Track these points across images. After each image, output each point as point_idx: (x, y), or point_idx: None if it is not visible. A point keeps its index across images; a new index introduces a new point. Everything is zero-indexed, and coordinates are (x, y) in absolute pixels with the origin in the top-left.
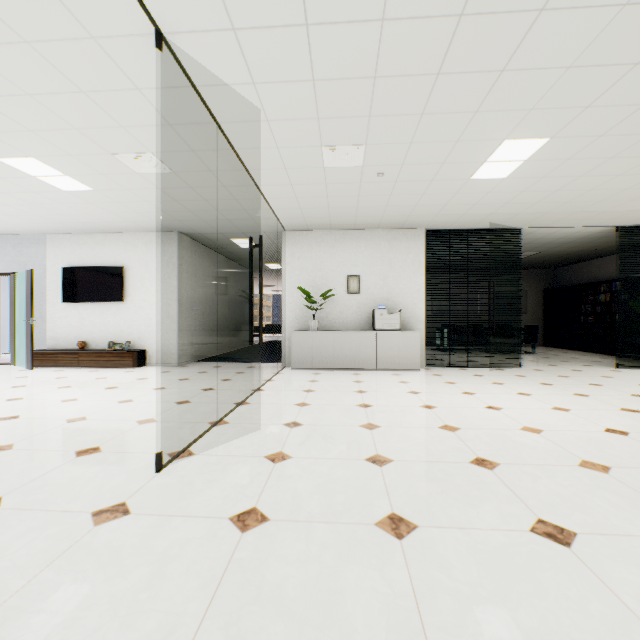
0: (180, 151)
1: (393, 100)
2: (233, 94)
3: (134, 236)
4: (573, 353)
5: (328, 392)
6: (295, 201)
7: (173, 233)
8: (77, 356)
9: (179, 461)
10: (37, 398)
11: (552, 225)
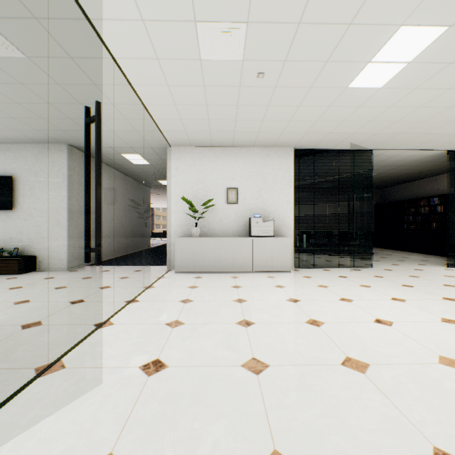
0: (19, 17)
1: None
2: None
3: (24, 147)
4: (401, 253)
5: (206, 302)
6: (175, 109)
7: (63, 145)
8: None
9: None
10: None
11: (398, 147)
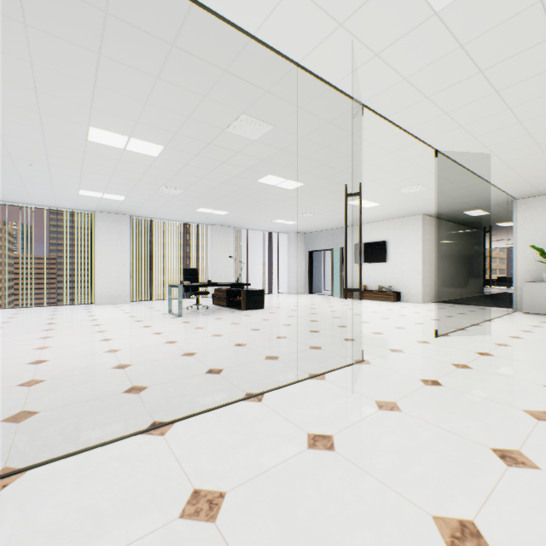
0: (434, 180)
1: None
2: (471, 154)
3: (392, 221)
4: None
5: None
6: (523, 182)
7: (418, 216)
8: (362, 293)
9: (444, 337)
10: (359, 309)
11: None
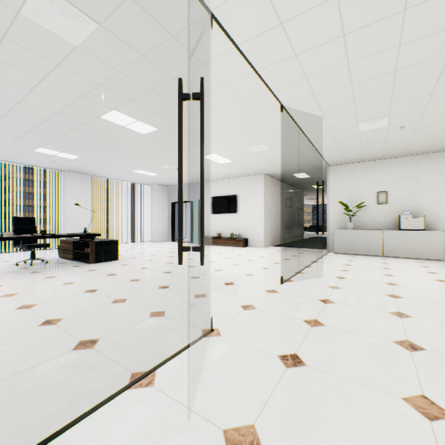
0: (277, 140)
1: (407, 94)
2: (309, 115)
3: (242, 179)
4: None
5: (361, 266)
6: (337, 150)
7: (261, 175)
8: (217, 240)
9: (288, 282)
10: (214, 256)
11: None
